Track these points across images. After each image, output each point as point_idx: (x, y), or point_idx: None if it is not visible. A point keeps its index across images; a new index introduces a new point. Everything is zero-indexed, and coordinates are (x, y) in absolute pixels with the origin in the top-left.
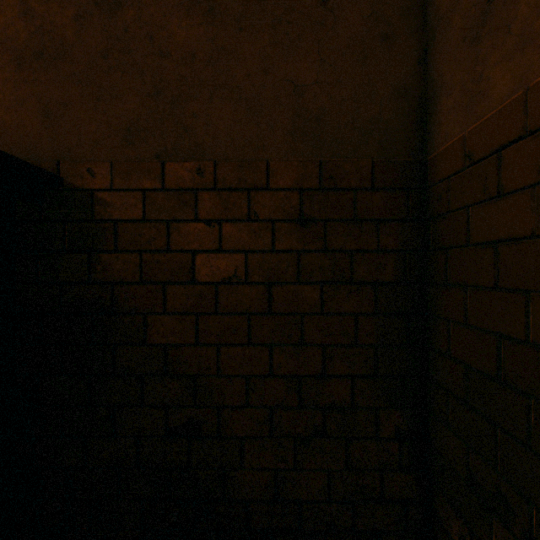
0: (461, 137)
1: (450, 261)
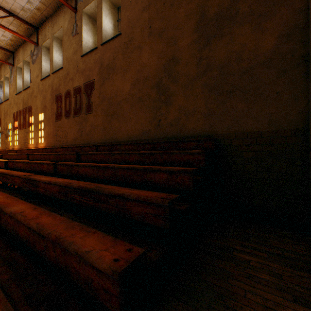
0: None
1: None
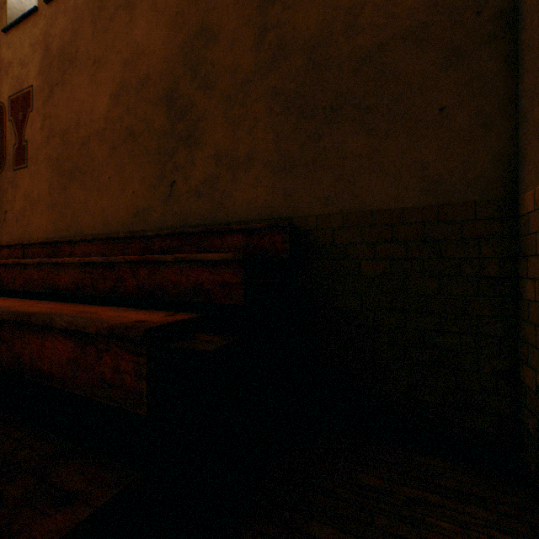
0: (533, 192)
1: (528, 264)
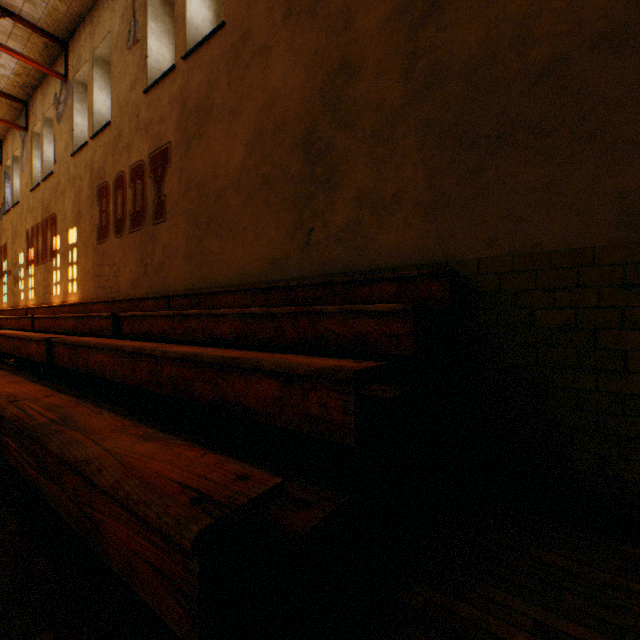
0: None
1: None
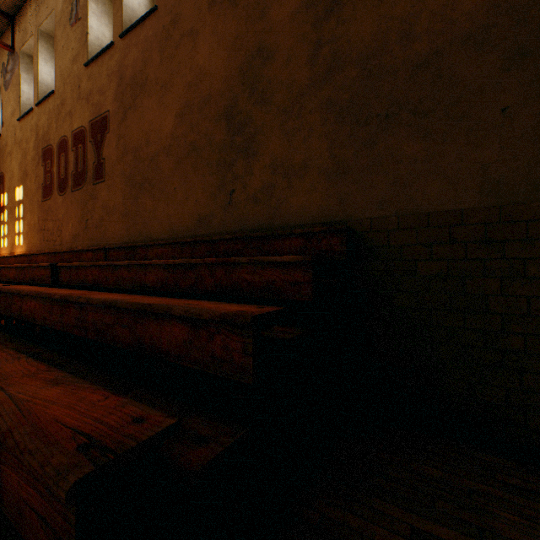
0: None
1: None
